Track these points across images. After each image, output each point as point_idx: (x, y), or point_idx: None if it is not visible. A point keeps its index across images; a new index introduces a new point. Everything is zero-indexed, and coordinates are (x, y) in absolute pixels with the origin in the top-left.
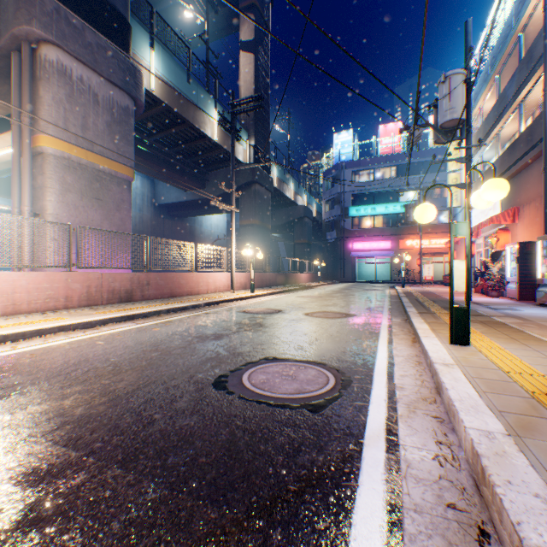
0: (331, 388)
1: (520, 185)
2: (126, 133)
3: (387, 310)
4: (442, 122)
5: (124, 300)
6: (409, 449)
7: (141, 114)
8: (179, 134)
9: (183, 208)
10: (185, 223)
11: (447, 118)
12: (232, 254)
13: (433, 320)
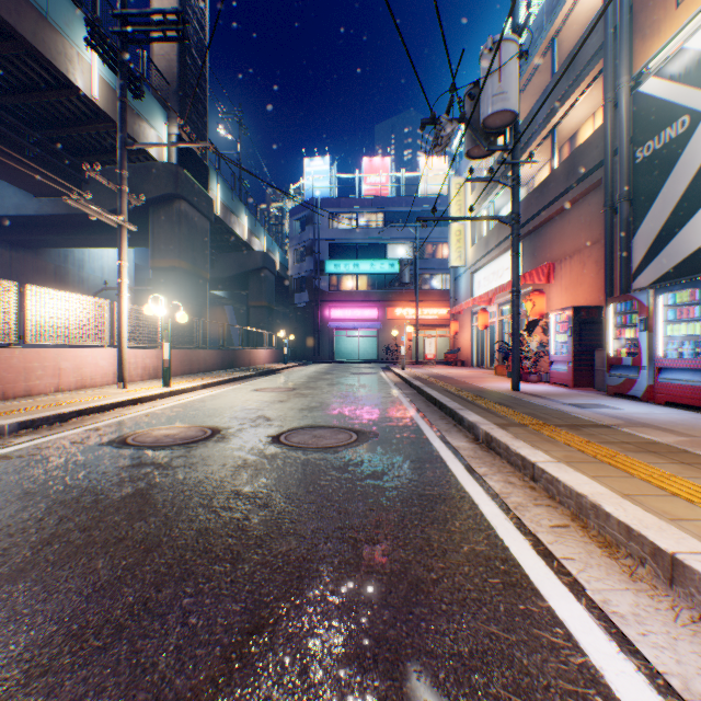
0: None
1: (552, 235)
2: None
3: (419, 415)
4: (489, 113)
5: None
6: None
7: None
8: (6, 67)
9: (35, 229)
10: (45, 259)
11: (497, 107)
12: (121, 311)
13: (559, 449)
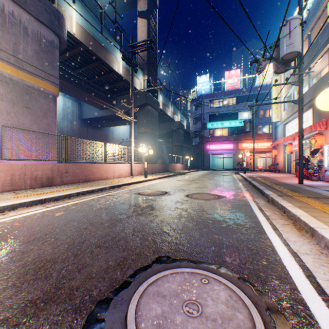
0: None
1: None
2: (52, 60)
3: (246, 191)
4: (283, 54)
5: (45, 185)
6: None
7: (65, 48)
8: (96, 69)
9: (100, 121)
10: (102, 131)
11: (287, 51)
12: (131, 150)
13: (299, 203)
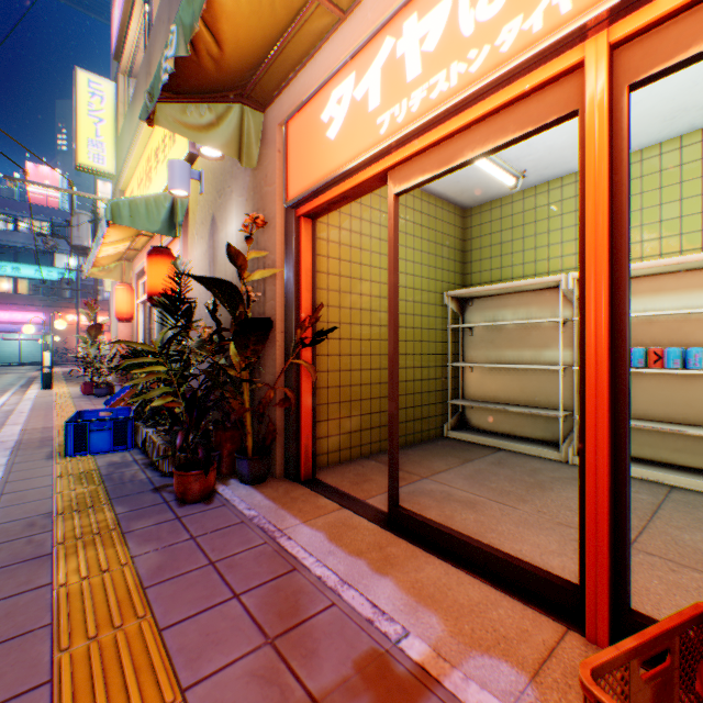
0: None
1: None
2: None
3: (21, 386)
4: (74, 244)
5: None
6: (6, 408)
7: None
8: None
9: None
10: None
11: (78, 243)
12: None
13: None
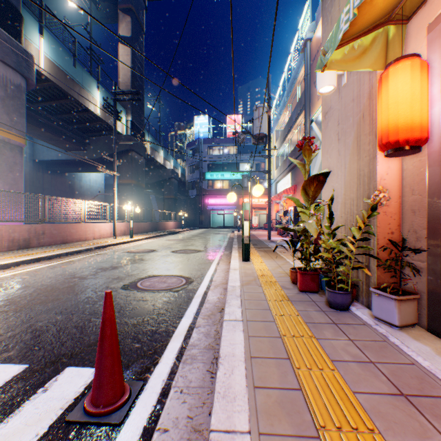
0: (183, 284)
1: (298, 172)
2: (19, 107)
3: (224, 247)
4: (255, 134)
5: (23, 247)
6: (210, 297)
7: (32, 90)
8: (64, 105)
9: (64, 165)
10: (65, 178)
11: (258, 132)
12: (114, 208)
13: None
